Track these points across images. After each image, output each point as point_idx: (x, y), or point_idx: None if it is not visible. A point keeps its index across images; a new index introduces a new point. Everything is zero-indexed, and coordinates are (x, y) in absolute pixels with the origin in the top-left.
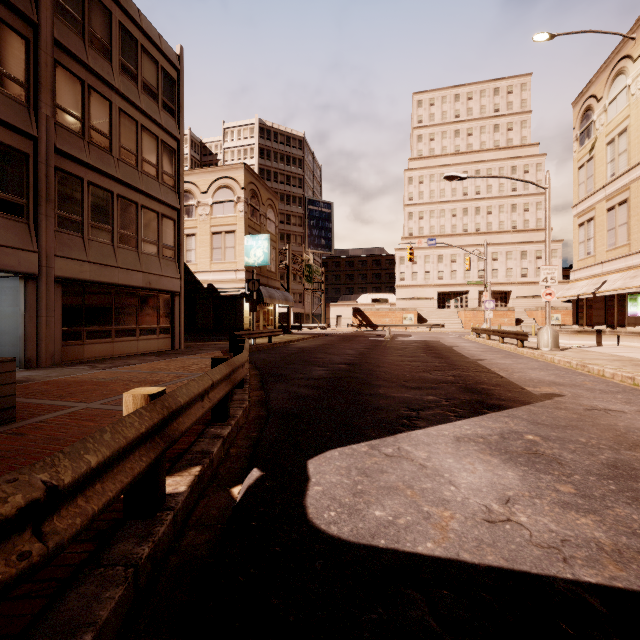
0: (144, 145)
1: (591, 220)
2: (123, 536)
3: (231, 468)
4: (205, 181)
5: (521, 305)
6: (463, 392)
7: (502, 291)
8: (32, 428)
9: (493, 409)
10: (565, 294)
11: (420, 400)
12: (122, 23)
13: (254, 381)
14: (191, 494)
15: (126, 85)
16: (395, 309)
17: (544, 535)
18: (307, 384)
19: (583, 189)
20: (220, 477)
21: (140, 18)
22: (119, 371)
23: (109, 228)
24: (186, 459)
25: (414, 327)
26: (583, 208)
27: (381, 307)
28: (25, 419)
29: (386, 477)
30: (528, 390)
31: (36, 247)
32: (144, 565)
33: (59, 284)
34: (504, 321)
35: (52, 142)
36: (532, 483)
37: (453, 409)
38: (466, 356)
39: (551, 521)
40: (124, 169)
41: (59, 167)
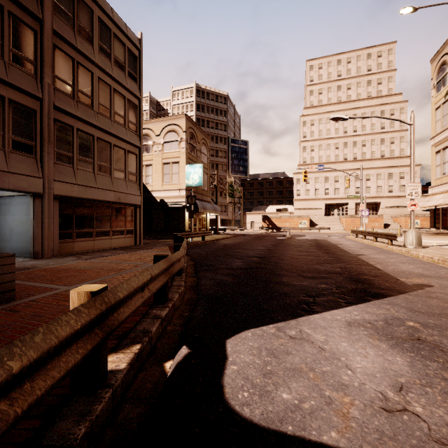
0: (115, 102)
1: (446, 148)
2: (66, 413)
3: (166, 344)
4: (158, 127)
5: (388, 213)
6: (349, 281)
7: (373, 203)
8: (24, 306)
9: (375, 297)
10: (425, 205)
11: (315, 288)
12: (100, 18)
13: (190, 270)
14: (130, 370)
15: (103, 61)
16: (293, 216)
17: (442, 429)
18: (228, 273)
19: (439, 125)
20: (157, 352)
21: (112, 14)
22: (96, 261)
23: (91, 161)
24: (130, 337)
25: (307, 229)
26: (439, 139)
27: (283, 215)
28: (22, 298)
29: (291, 358)
30: (402, 281)
31: (41, 174)
32: (80, 444)
33: (57, 200)
34: (375, 225)
35: (52, 101)
36: (420, 370)
37: (342, 296)
38: (348, 252)
39: (446, 413)
40: (101, 119)
41: (57, 119)
